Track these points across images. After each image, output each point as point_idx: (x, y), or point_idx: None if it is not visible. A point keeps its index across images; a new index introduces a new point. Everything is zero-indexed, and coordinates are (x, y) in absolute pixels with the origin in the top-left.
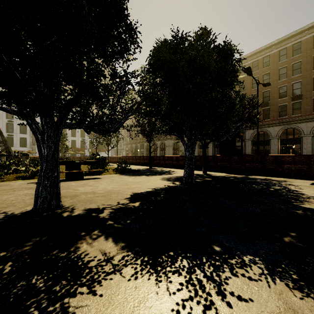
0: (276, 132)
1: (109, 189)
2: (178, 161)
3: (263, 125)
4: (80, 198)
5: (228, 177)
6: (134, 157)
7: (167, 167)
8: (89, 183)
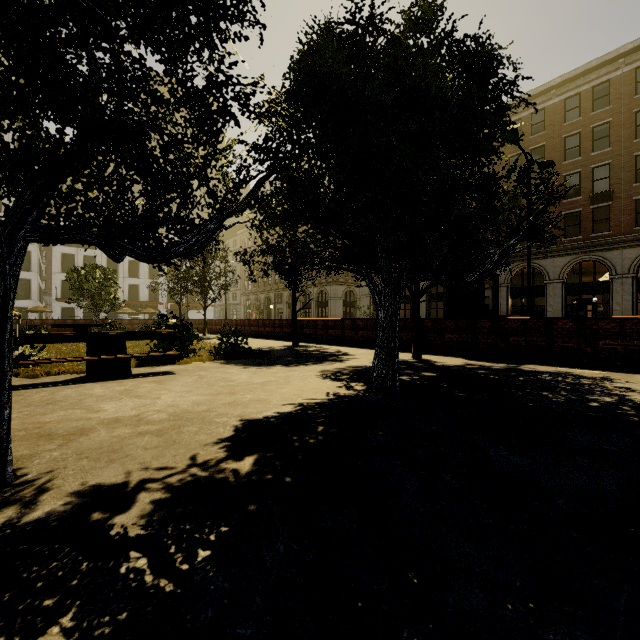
0: (559, 270)
1: (183, 406)
2: (356, 331)
3: (532, 255)
4: (88, 441)
5: (474, 368)
6: (260, 321)
7: (332, 342)
8: (138, 387)
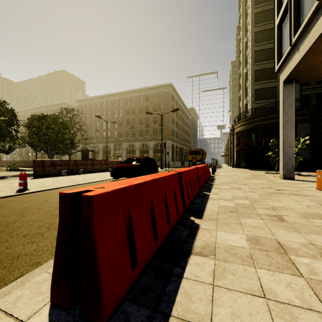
0: (138, 146)
1: (7, 174)
2: None
3: (132, 141)
4: None
5: None
6: (22, 161)
7: None
8: None
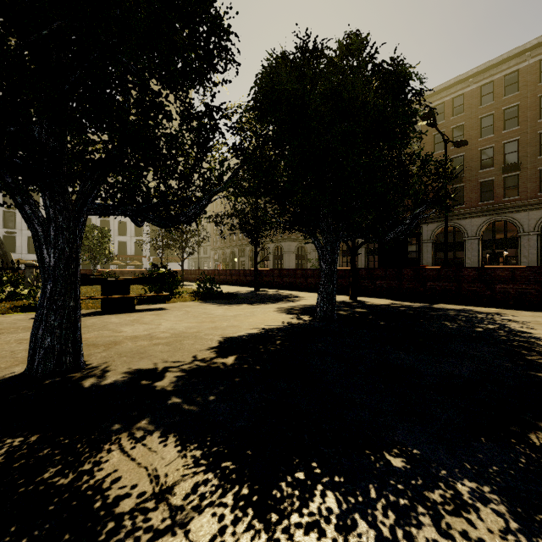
0: (476, 228)
1: (179, 329)
2: (305, 278)
3: (453, 216)
4: (122, 348)
5: (397, 306)
6: (228, 271)
7: (286, 288)
8: (143, 318)
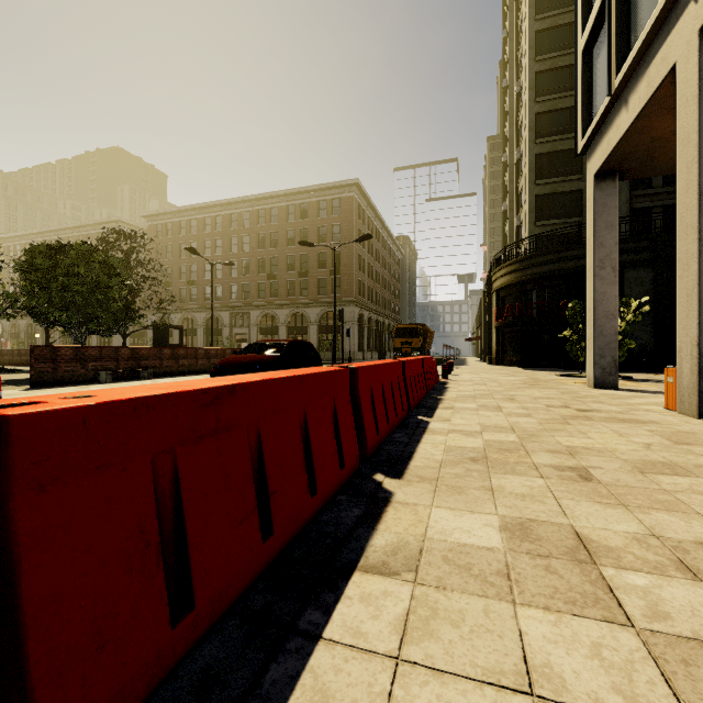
0: (285, 317)
1: None
2: None
3: (271, 306)
4: None
5: None
6: (16, 351)
7: None
8: None
